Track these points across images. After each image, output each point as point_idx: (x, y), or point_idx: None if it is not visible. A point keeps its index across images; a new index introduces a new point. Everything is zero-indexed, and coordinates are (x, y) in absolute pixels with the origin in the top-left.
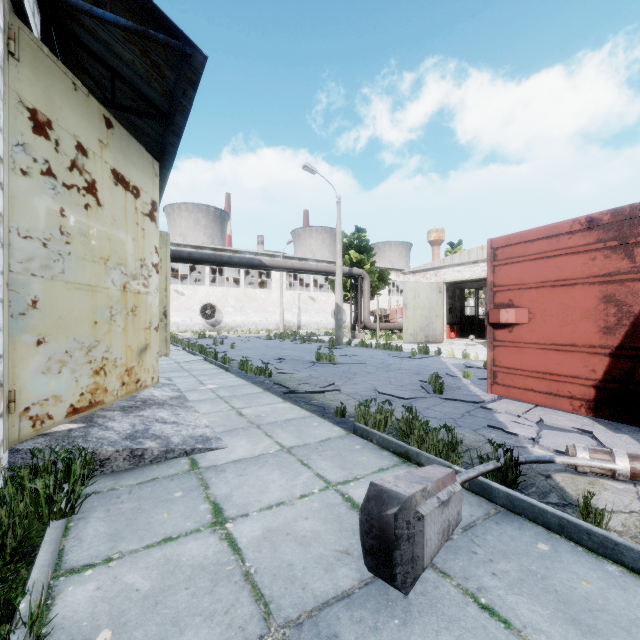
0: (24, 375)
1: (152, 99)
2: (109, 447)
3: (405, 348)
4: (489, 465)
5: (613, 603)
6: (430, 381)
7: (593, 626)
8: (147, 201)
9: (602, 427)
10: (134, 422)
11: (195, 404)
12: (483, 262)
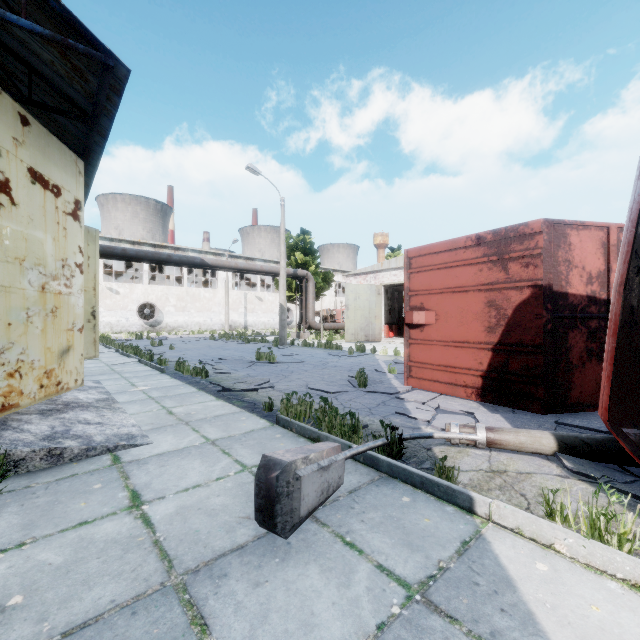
0: None
1: (74, 99)
2: (24, 448)
3: (345, 347)
4: (378, 441)
5: (441, 530)
6: (357, 376)
7: (421, 546)
8: (70, 200)
9: (484, 409)
10: (54, 424)
11: (124, 405)
12: None
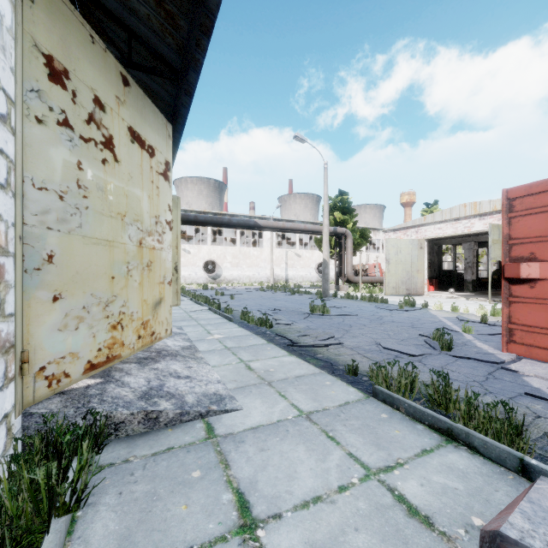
0: (39, 333)
1: (166, 57)
2: (124, 409)
3: (389, 300)
4: None
5: None
6: (435, 336)
7: None
8: (161, 161)
9: None
10: (149, 376)
11: (205, 355)
12: (465, 219)
